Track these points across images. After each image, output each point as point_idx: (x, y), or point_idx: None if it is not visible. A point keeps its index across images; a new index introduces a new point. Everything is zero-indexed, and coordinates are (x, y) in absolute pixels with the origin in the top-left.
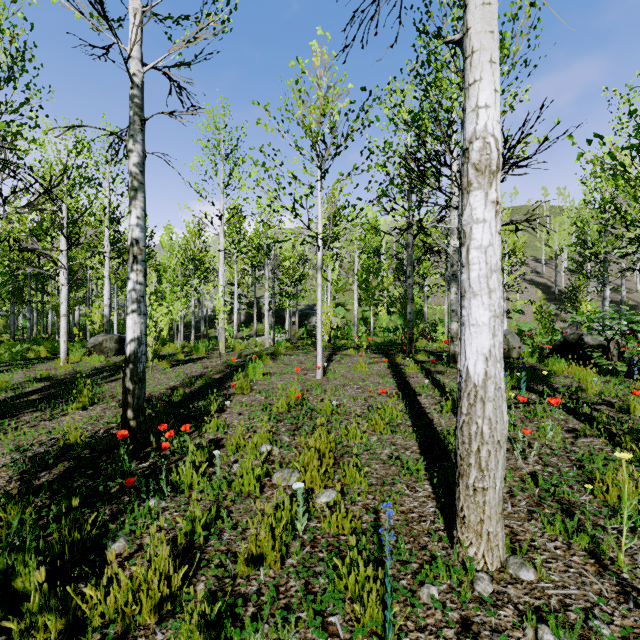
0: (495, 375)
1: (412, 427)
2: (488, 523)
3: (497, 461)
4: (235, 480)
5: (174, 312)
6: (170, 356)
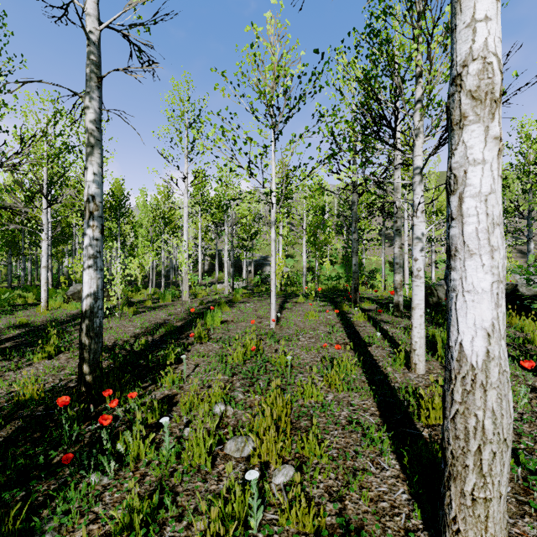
0: (499, 355)
1: (367, 383)
2: None
3: (502, 464)
4: (183, 454)
5: (145, 263)
6: (140, 303)
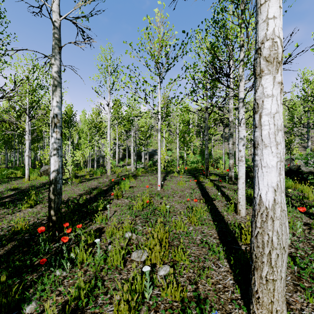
0: (281, 201)
1: (212, 221)
2: (276, 304)
3: (282, 261)
4: (108, 259)
5: (85, 153)
6: (82, 176)
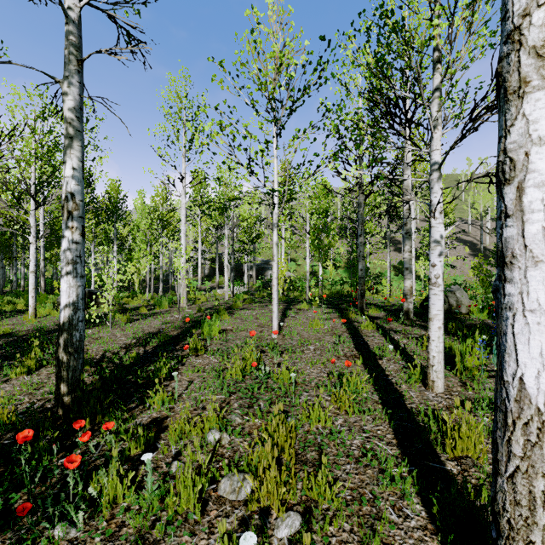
0: None
1: (381, 403)
2: None
3: None
4: (167, 501)
5: (141, 268)
6: (135, 310)
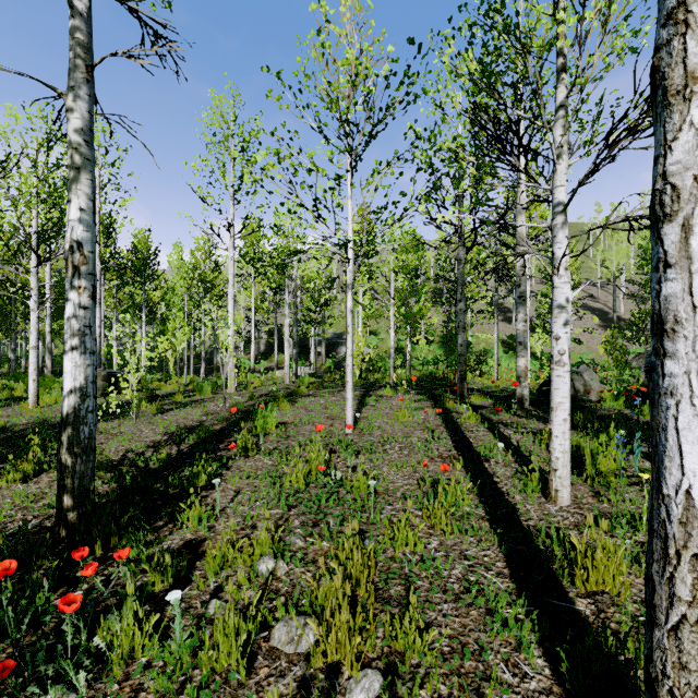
0: None
1: (488, 520)
2: None
3: None
4: (201, 655)
5: (177, 343)
6: (168, 397)
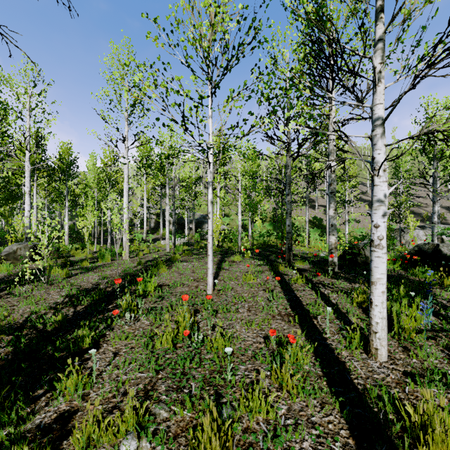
0: None
1: (325, 379)
2: None
3: None
4: None
5: (87, 223)
6: (78, 263)
